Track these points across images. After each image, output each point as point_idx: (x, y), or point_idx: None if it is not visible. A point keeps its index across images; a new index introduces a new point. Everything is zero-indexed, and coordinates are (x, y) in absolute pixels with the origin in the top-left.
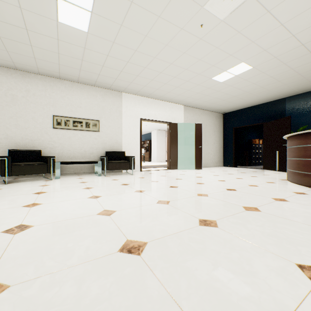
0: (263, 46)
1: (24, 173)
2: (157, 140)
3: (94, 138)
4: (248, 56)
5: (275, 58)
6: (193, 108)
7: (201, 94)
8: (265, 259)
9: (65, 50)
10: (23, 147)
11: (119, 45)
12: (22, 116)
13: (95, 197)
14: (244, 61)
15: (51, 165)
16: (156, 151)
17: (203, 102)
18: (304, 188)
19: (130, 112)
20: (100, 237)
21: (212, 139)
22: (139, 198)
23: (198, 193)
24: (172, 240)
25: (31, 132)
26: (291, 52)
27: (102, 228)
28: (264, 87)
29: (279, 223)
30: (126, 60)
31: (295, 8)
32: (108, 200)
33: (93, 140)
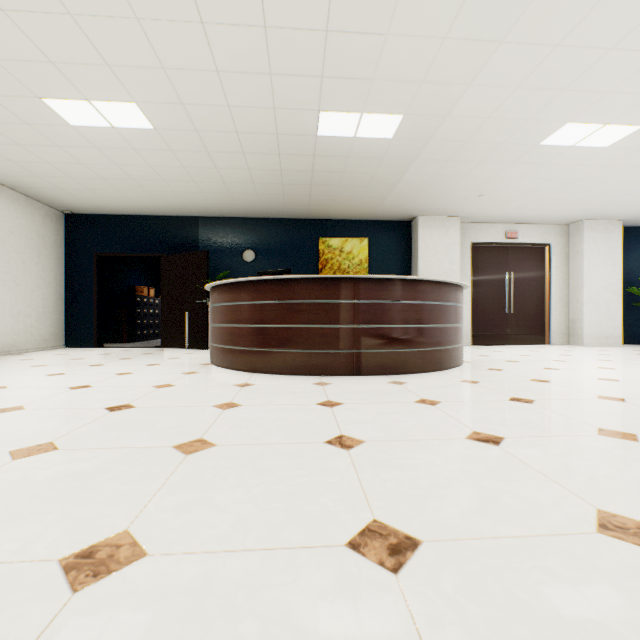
0: (181, 92)
1: None
2: None
3: None
4: (150, 96)
5: (197, 132)
6: None
7: None
8: (308, 580)
9: None
10: None
11: None
12: None
13: None
14: (139, 104)
15: None
16: None
17: (4, 161)
18: (243, 374)
19: None
20: None
21: (32, 275)
22: None
23: (12, 450)
24: None
25: None
26: (222, 136)
27: None
28: (169, 182)
29: (262, 459)
30: None
31: (241, 55)
32: None
33: None
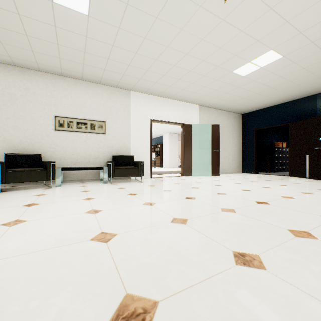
0: (299, 27)
1: (19, 180)
2: (169, 144)
3: (100, 141)
4: (279, 41)
5: (312, 43)
6: (209, 108)
7: (219, 91)
8: None
9: (65, 40)
10: (22, 151)
11: (126, 32)
12: (20, 117)
13: (94, 211)
14: (273, 49)
15: (51, 172)
16: (167, 156)
17: (221, 101)
18: None
19: (139, 112)
20: (86, 287)
21: (229, 142)
22: (148, 215)
23: (221, 207)
24: (198, 297)
25: (30, 134)
26: None
27: (92, 267)
28: (293, 81)
29: None
30: (134, 51)
31: None
32: (109, 216)
33: (99, 144)
